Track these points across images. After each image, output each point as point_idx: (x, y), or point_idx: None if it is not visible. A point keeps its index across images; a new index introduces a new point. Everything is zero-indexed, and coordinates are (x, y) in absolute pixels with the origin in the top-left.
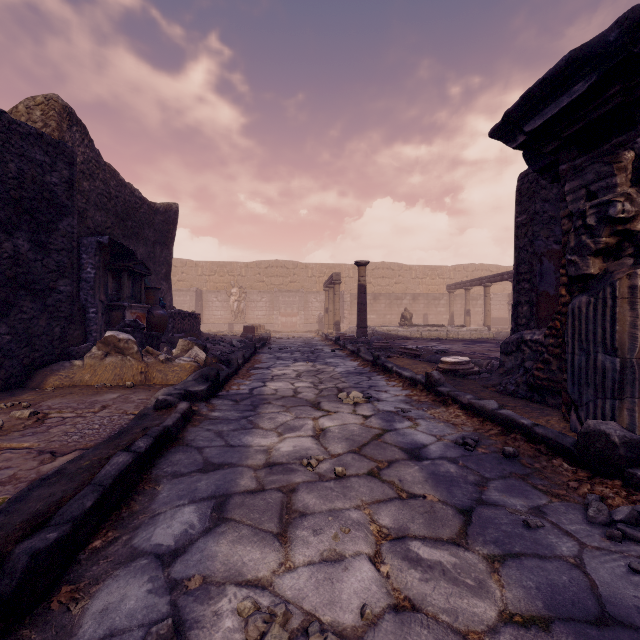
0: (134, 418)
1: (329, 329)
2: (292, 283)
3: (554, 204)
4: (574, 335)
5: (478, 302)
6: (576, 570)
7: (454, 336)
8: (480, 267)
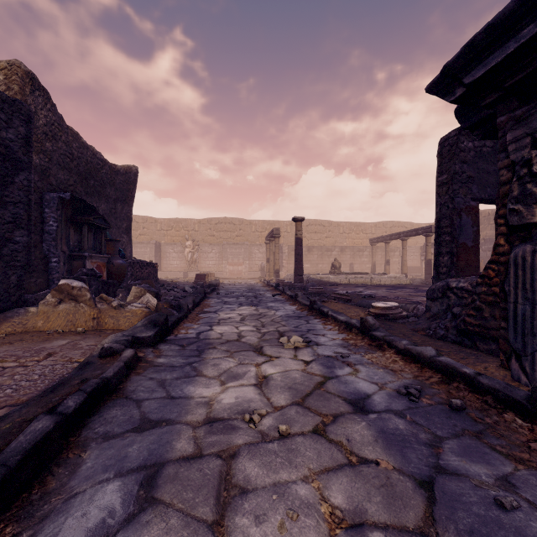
0: (76, 367)
1: (270, 276)
2: (238, 237)
3: (471, 165)
4: (517, 284)
5: (395, 253)
6: None
7: (377, 282)
8: (397, 224)
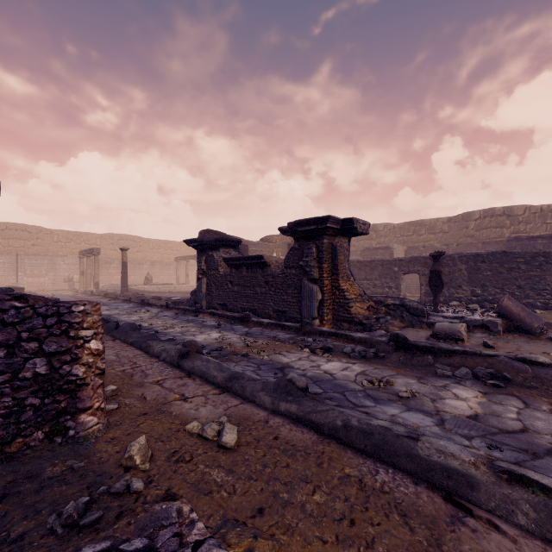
0: None
1: (87, 288)
2: (35, 246)
3: None
4: (198, 289)
5: (195, 267)
6: (187, 319)
7: (179, 290)
8: None
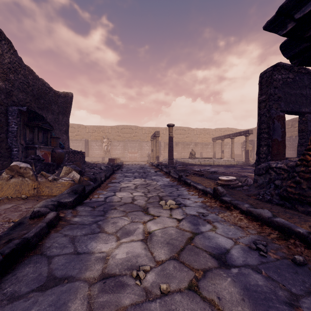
0: (9, 227)
1: (153, 160)
2: (134, 137)
3: (280, 90)
4: None
5: (227, 146)
6: None
7: (217, 163)
8: (227, 129)
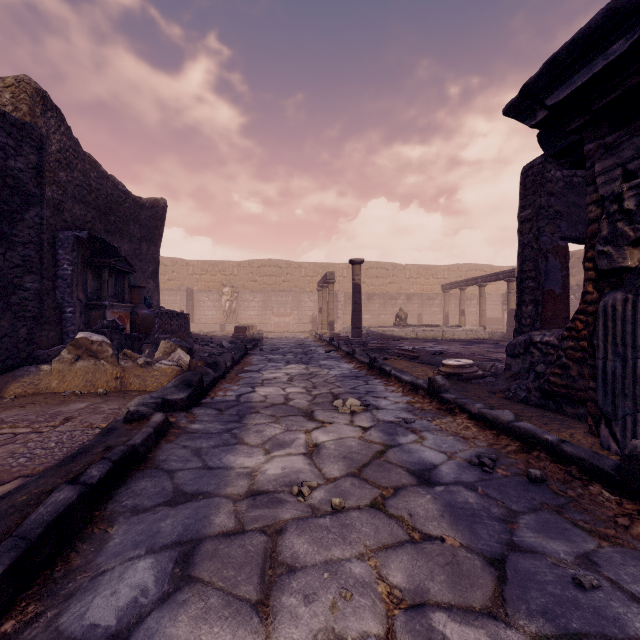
0: (98, 434)
1: (323, 329)
2: (285, 282)
3: (560, 198)
4: (606, 338)
5: (472, 302)
6: None
7: (450, 336)
8: (474, 267)
